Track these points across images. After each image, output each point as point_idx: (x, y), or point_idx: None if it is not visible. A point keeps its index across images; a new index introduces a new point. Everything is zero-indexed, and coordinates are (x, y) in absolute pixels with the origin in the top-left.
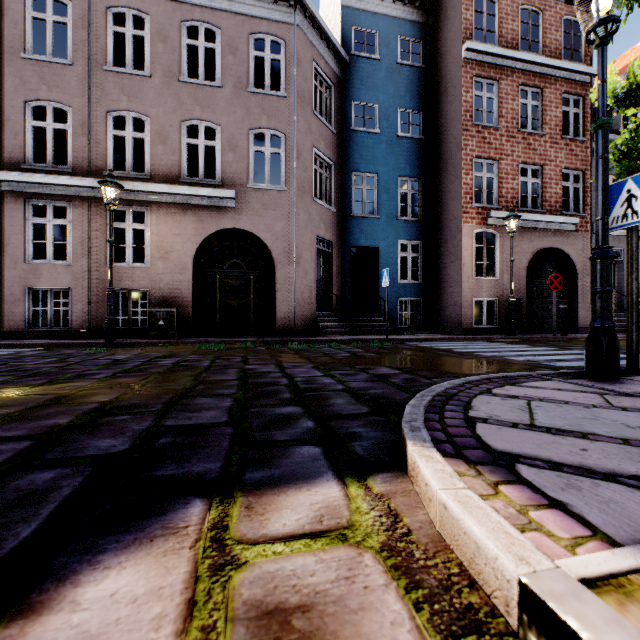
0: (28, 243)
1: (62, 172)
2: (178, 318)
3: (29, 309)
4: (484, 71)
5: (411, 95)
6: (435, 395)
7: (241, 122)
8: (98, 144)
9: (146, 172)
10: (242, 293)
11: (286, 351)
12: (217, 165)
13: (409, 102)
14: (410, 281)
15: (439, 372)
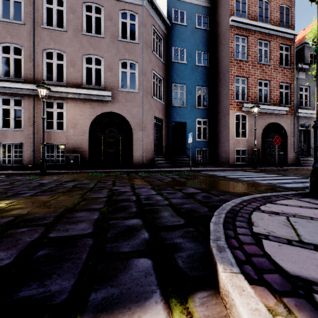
0: (0, 119)
1: (18, 81)
2: (81, 159)
3: (0, 154)
4: (240, 32)
5: (203, 44)
6: (226, 212)
7: (114, 56)
8: (38, 67)
9: (64, 82)
10: (115, 146)
11: (137, 177)
12: (102, 78)
13: (202, 48)
14: (202, 139)
15: (222, 191)
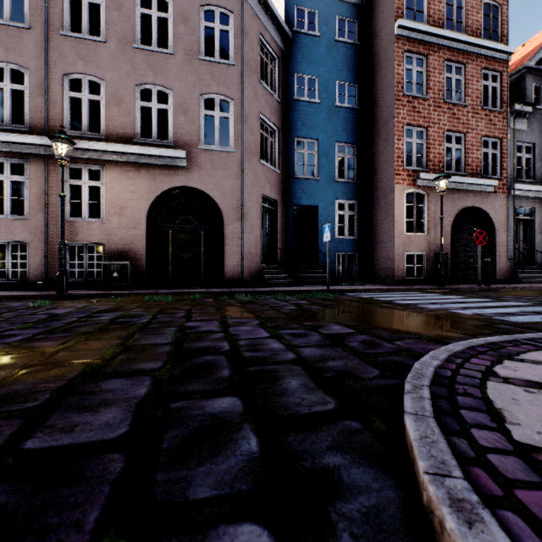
0: None
1: (19, 131)
2: (132, 270)
3: None
4: (414, 47)
5: (348, 69)
6: (429, 384)
7: (192, 87)
8: (55, 105)
9: (101, 132)
10: (193, 247)
11: (232, 303)
12: (169, 127)
13: (346, 75)
14: (347, 237)
15: (396, 331)
